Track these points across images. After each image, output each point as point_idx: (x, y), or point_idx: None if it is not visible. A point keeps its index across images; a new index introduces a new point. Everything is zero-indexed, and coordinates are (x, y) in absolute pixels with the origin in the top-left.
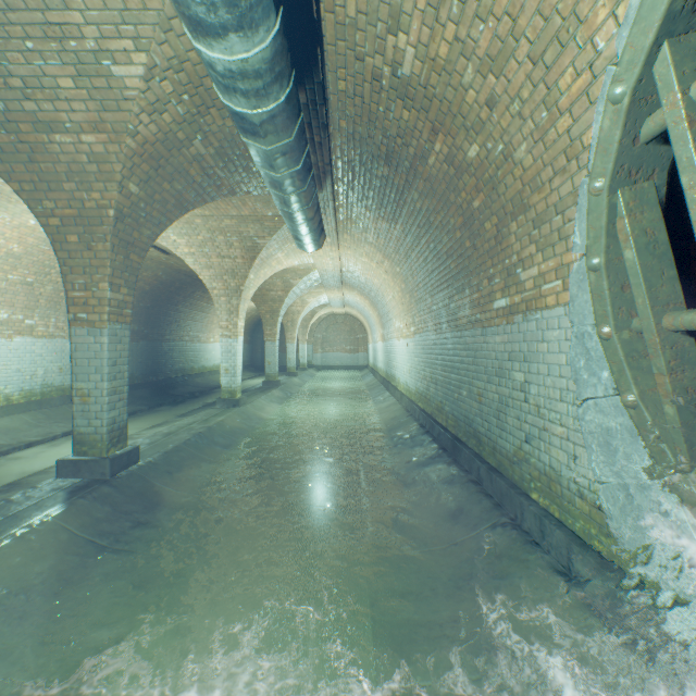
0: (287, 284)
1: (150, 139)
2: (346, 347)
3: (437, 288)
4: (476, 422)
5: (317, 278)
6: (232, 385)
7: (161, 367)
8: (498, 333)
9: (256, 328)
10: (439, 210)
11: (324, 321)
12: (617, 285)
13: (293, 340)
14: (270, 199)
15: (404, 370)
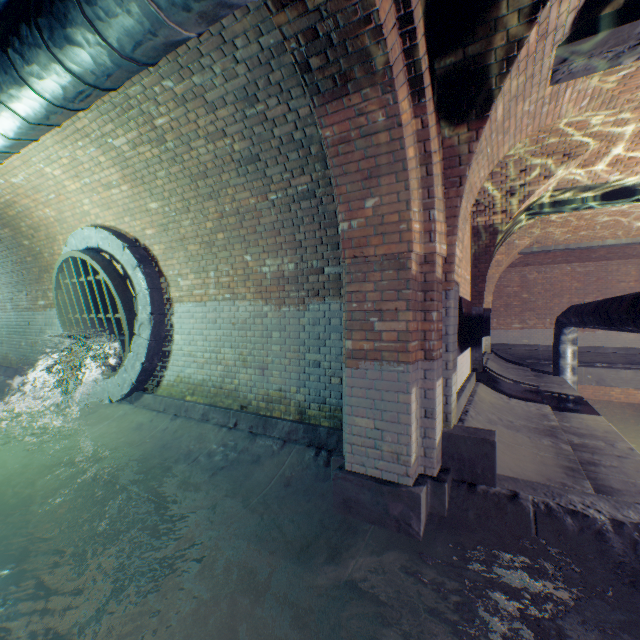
0: None
1: None
2: None
3: (5, 285)
4: (32, 356)
5: None
6: None
7: None
8: (42, 315)
9: None
10: (8, 250)
11: None
12: (61, 308)
13: None
14: None
15: None
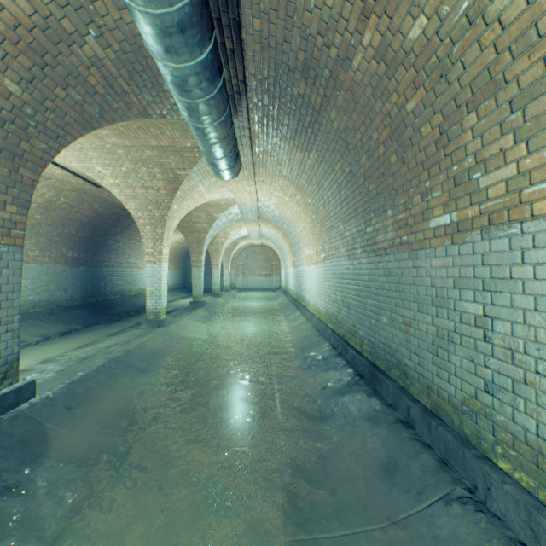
0: (211, 217)
1: (23, 21)
2: (262, 272)
3: (351, 214)
4: (401, 353)
5: (237, 213)
6: (157, 307)
7: (100, 289)
8: (437, 255)
9: (188, 257)
10: (360, 126)
11: (244, 251)
12: None
13: (217, 267)
14: (187, 127)
15: (313, 292)
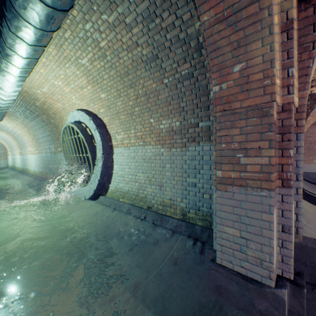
0: None
1: None
2: None
3: (46, 142)
4: (56, 174)
5: None
6: None
7: None
8: (59, 155)
9: None
10: (46, 125)
11: None
12: (65, 151)
13: None
14: None
15: (33, 166)
